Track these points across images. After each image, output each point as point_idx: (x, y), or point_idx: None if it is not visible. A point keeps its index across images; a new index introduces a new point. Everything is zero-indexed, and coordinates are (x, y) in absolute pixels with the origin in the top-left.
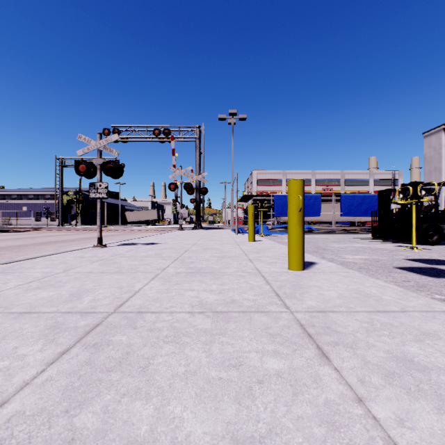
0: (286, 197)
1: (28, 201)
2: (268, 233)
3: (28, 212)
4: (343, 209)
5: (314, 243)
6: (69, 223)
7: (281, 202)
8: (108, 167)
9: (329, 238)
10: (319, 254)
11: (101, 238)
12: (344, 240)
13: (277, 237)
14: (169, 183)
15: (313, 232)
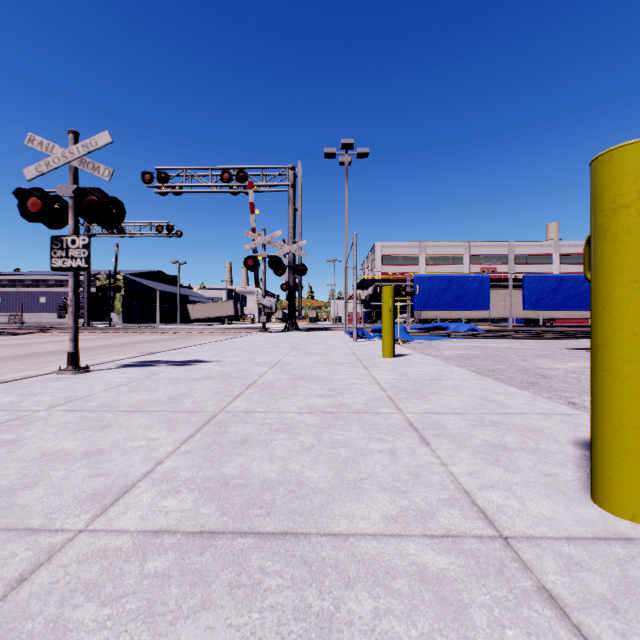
0: (434, 279)
1: (48, 290)
2: (408, 339)
3: (47, 305)
4: (526, 299)
5: (504, 358)
6: (107, 321)
7: (425, 288)
8: (87, 201)
9: (520, 347)
10: (551, 393)
11: (75, 354)
12: (553, 352)
13: (426, 345)
14: (245, 258)
15: (481, 336)
